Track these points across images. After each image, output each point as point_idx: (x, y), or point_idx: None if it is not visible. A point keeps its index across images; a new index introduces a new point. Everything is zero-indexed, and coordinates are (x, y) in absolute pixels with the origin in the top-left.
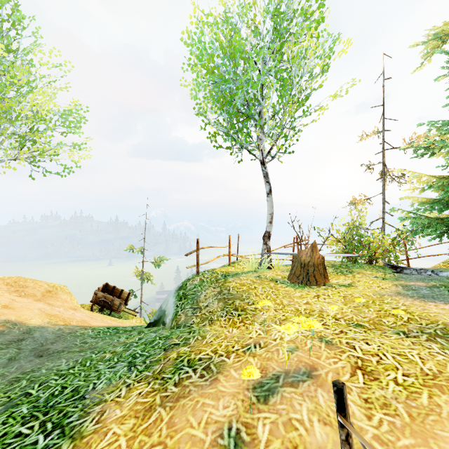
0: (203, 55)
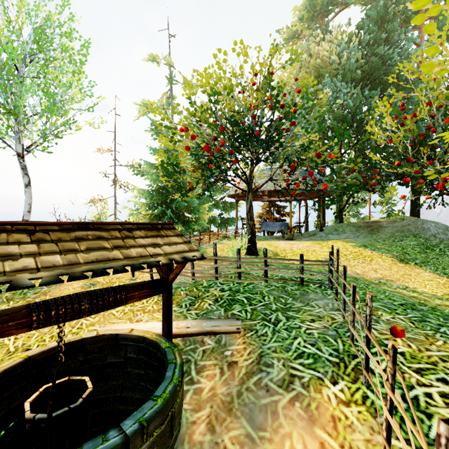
0: None
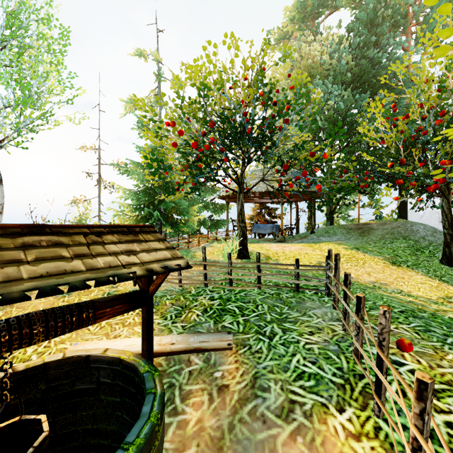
0: None
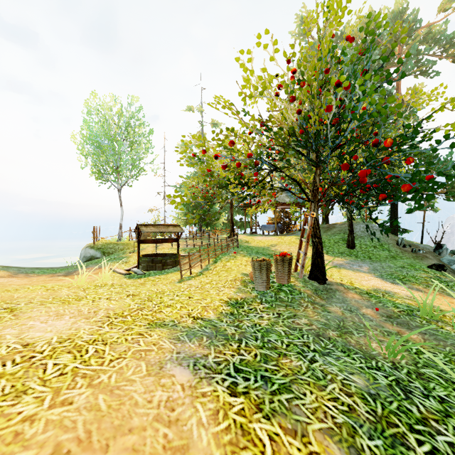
0: (96, 136)
